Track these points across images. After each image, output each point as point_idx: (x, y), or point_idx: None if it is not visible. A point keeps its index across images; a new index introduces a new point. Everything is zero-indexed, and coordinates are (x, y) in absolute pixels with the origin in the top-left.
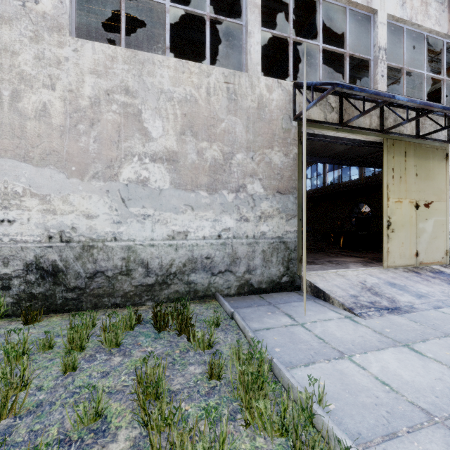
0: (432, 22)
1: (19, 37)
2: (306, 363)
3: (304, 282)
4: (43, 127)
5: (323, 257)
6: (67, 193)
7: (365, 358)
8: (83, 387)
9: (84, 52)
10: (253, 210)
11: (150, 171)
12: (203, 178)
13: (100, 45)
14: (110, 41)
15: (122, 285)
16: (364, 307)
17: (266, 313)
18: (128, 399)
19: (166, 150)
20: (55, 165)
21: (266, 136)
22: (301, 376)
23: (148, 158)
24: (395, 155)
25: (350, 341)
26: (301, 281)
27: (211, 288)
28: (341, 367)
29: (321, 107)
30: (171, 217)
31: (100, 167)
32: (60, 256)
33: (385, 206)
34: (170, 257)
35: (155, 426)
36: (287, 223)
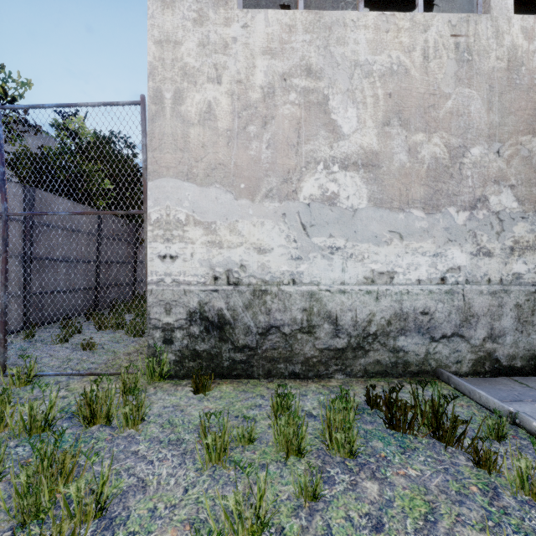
0: None
1: (181, 22)
2: None
3: None
4: (208, 134)
5: None
6: (234, 219)
7: None
8: None
9: (255, 26)
10: (499, 238)
11: (340, 184)
12: (417, 189)
13: (274, 13)
14: None
15: (302, 348)
16: None
17: None
18: None
19: (362, 151)
20: (221, 183)
21: (522, 114)
22: None
23: (337, 165)
24: None
25: None
26: None
27: (429, 361)
28: None
29: None
30: (370, 250)
31: (275, 182)
32: (226, 303)
33: None
34: (368, 310)
35: None
36: None
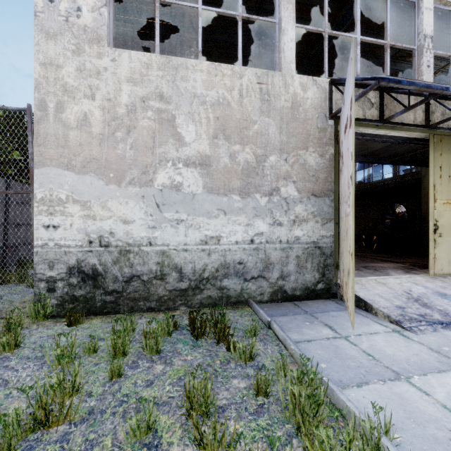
0: None
1: (63, 51)
2: (359, 384)
3: (350, 293)
4: (84, 136)
5: (358, 262)
6: (105, 199)
7: (425, 381)
8: (130, 395)
9: (121, 61)
10: (287, 214)
11: (184, 176)
12: (236, 181)
13: (136, 53)
14: (139, 48)
15: (157, 290)
16: (413, 320)
17: (304, 323)
18: (175, 412)
19: (199, 155)
20: (94, 172)
21: (300, 137)
22: (355, 398)
23: (182, 163)
24: (443, 152)
25: (404, 359)
26: (338, 289)
27: (243, 294)
28: (399, 390)
29: (360, 103)
30: (204, 222)
31: (136, 173)
32: (99, 260)
33: (432, 208)
34: (203, 262)
35: (210, 447)
36: (323, 227)
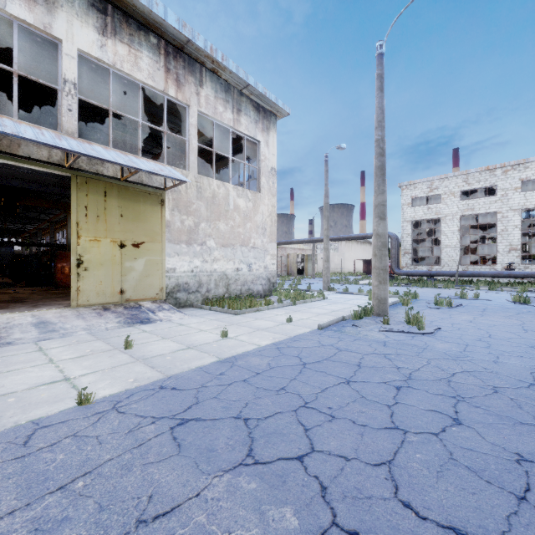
0: (144, 75)
1: None
2: None
3: None
4: None
5: (51, 301)
6: None
7: None
8: None
9: None
10: None
11: None
12: None
13: None
14: None
15: None
16: None
17: None
18: None
19: None
20: None
21: None
22: None
23: None
24: (90, 194)
25: None
26: None
27: None
28: None
29: None
30: None
31: None
32: None
33: (74, 244)
34: None
35: None
36: None
